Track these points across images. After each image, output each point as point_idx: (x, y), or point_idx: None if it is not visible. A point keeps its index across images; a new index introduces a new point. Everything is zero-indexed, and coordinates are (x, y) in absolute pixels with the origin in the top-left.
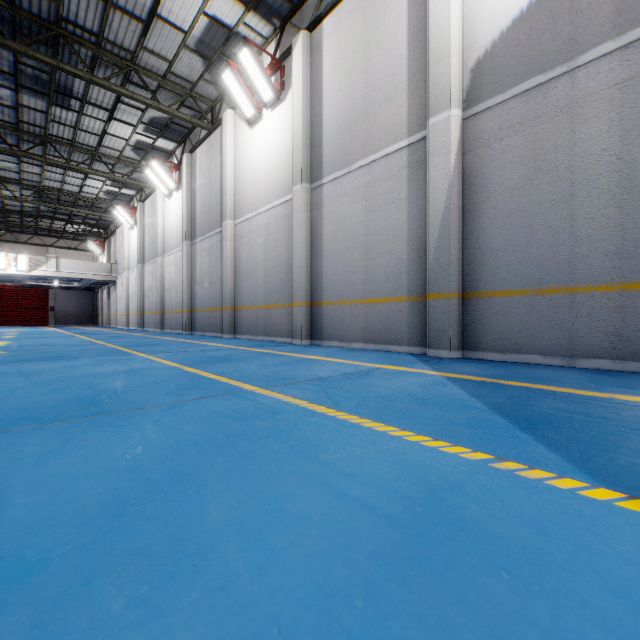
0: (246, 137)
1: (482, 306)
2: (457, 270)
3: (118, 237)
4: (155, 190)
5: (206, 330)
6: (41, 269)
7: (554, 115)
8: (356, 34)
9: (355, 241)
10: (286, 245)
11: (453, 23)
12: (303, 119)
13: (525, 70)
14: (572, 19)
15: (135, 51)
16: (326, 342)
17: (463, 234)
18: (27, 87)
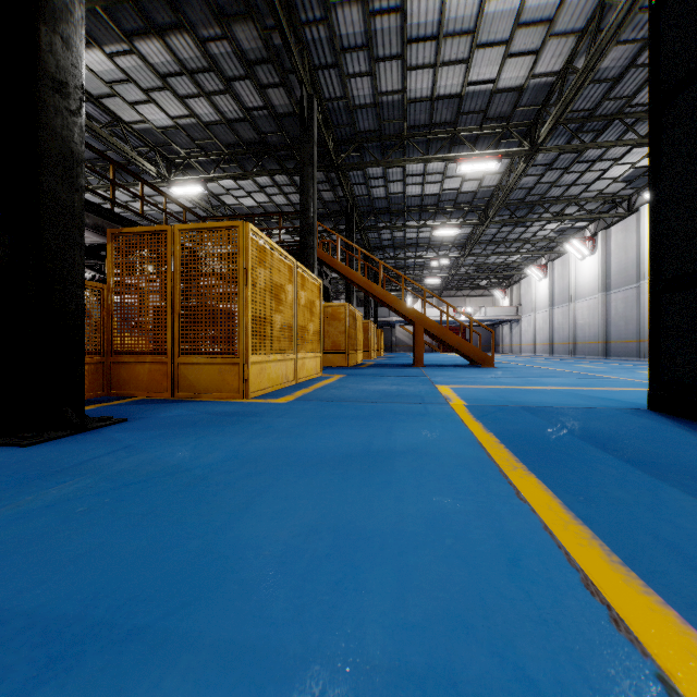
0: None
1: None
2: None
3: (522, 286)
4: (566, 253)
5: (621, 356)
6: (476, 315)
7: None
8: None
9: None
10: None
11: None
12: None
13: None
14: None
15: (578, 194)
16: None
17: None
18: (507, 225)
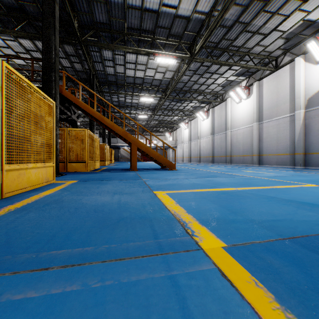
0: (235, 106)
1: (309, 156)
2: (302, 148)
3: (178, 131)
4: (196, 118)
5: (219, 162)
6: (158, 144)
7: None
8: (274, 84)
9: (273, 139)
10: (250, 138)
11: (301, 90)
12: (256, 105)
13: None
14: None
15: (204, 89)
16: (264, 165)
17: (304, 139)
18: (173, 101)
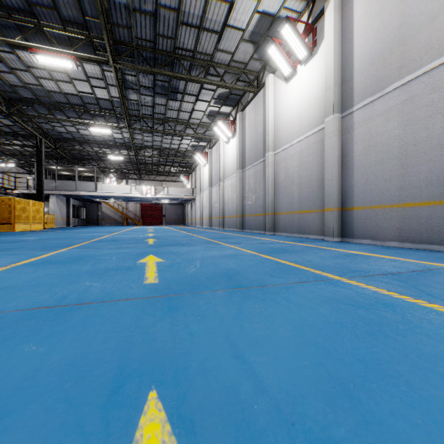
0: (283, 90)
1: None
2: None
3: (196, 172)
4: (218, 140)
5: (252, 229)
6: (160, 194)
7: None
8: None
9: (389, 154)
10: (317, 164)
11: None
12: (334, 63)
13: None
14: None
15: (212, 53)
16: (357, 240)
17: None
18: (158, 93)
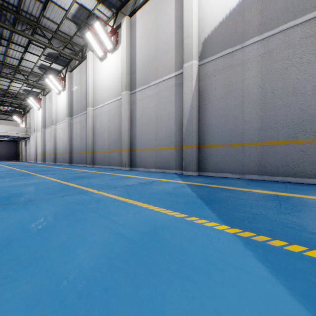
0: (99, 66)
1: (207, 151)
2: (196, 135)
3: (31, 114)
4: (51, 90)
5: (78, 163)
6: None
7: (236, 66)
8: (152, 20)
9: (151, 120)
10: (118, 121)
11: (194, 21)
12: (126, 59)
13: (224, 45)
14: (243, 25)
15: (39, 17)
16: (138, 168)
17: (199, 118)
18: None
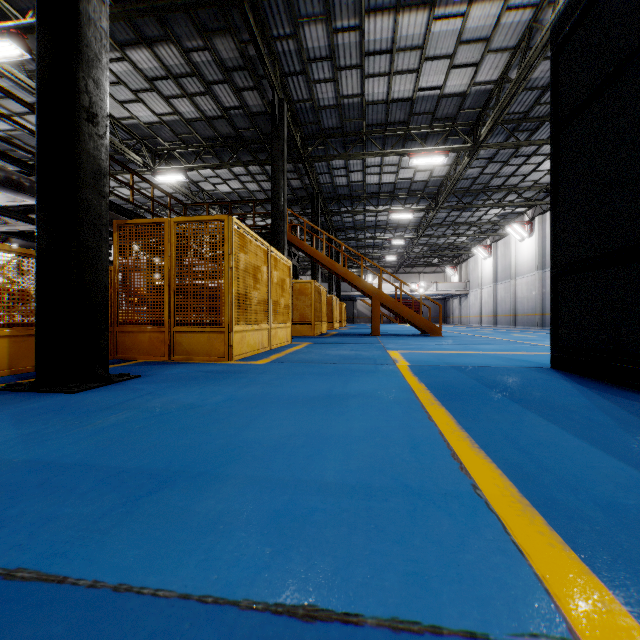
0: None
1: None
2: None
3: (470, 264)
4: (507, 235)
5: None
6: (428, 290)
7: None
8: None
9: None
10: None
11: None
12: None
13: None
14: None
15: (517, 184)
16: None
17: None
18: (455, 210)
